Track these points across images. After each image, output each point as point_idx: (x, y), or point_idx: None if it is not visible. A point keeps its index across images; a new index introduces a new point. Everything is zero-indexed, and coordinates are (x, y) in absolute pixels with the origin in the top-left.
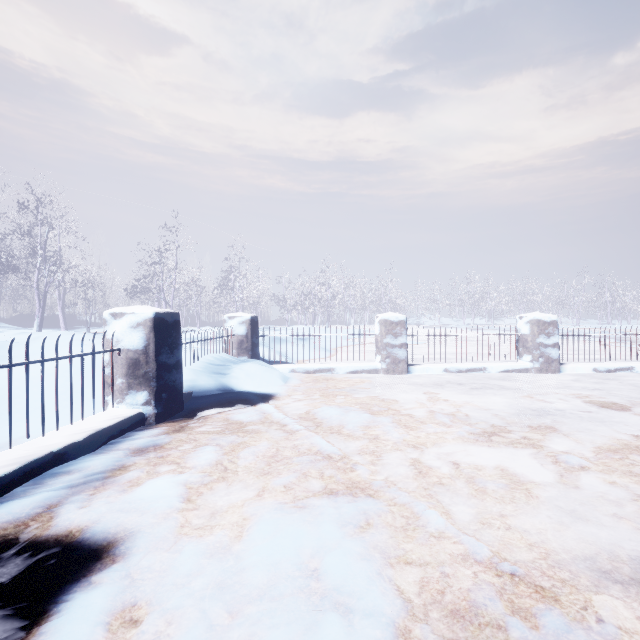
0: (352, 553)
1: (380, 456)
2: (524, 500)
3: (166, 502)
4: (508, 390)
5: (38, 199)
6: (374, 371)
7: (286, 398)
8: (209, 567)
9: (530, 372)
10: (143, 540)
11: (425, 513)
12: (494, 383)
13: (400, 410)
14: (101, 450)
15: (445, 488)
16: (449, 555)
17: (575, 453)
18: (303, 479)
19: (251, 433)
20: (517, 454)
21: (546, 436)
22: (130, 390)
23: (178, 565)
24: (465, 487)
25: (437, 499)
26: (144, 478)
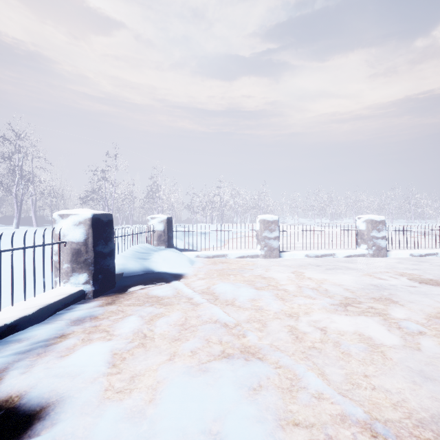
0: (248, 416)
1: (265, 324)
2: (381, 362)
3: (94, 368)
4: (353, 270)
5: (16, 134)
6: (256, 256)
7: (192, 277)
8: (125, 433)
9: (366, 257)
10: (71, 405)
11: (305, 375)
12: (342, 265)
13: (277, 286)
14: (48, 321)
15: (318, 351)
16: (329, 416)
17: (412, 320)
18: (206, 345)
19: (166, 305)
20: (368, 321)
21: (387, 306)
22: (74, 273)
23: (98, 431)
24: (333, 350)
25: (313, 362)
26: (79, 345)
